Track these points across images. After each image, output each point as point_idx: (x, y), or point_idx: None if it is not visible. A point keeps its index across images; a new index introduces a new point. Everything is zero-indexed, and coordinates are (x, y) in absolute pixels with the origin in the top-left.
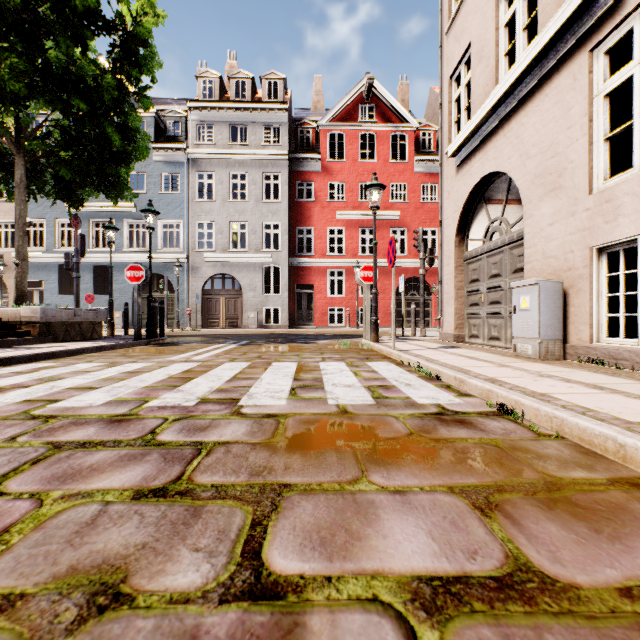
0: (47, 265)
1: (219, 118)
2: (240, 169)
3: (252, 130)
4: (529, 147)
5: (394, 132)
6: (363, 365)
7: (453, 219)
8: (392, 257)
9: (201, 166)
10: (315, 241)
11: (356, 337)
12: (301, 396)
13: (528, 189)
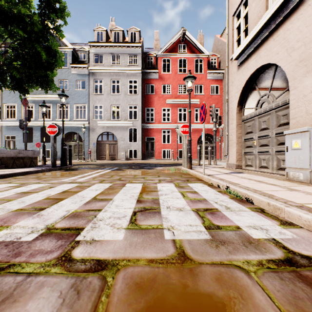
0: (17, 127)
1: (105, 51)
2: (116, 77)
3: (122, 57)
4: (294, 43)
5: (196, 58)
6: (186, 186)
7: (235, 97)
8: (203, 116)
9: (96, 76)
10: (155, 115)
11: (177, 165)
12: (139, 224)
13: (293, 70)
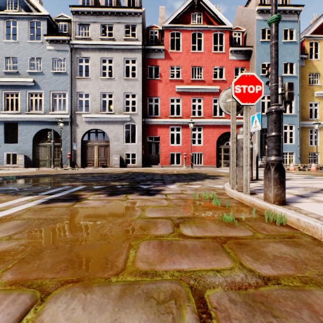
0: None
1: (93, 19)
2: (108, 55)
3: (116, 28)
4: None
5: (215, 31)
6: None
7: None
8: None
9: (80, 53)
10: (160, 107)
11: (200, 178)
12: None
13: None
